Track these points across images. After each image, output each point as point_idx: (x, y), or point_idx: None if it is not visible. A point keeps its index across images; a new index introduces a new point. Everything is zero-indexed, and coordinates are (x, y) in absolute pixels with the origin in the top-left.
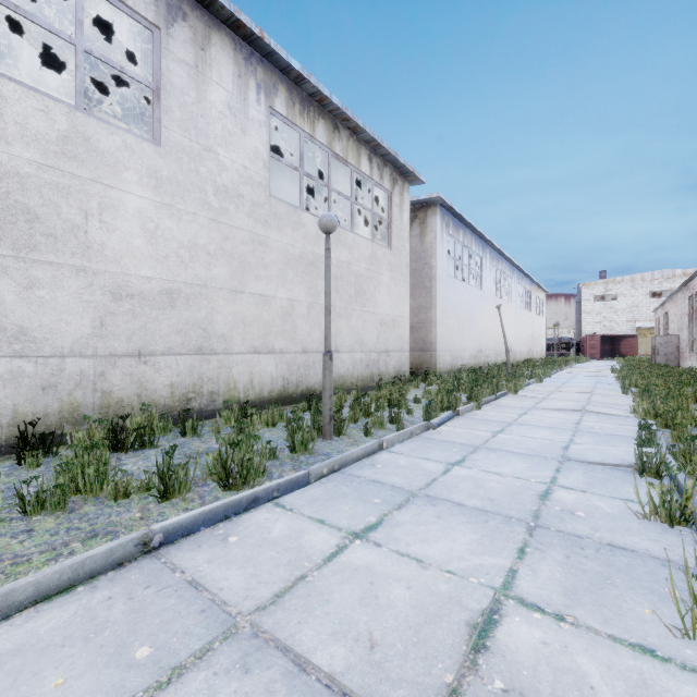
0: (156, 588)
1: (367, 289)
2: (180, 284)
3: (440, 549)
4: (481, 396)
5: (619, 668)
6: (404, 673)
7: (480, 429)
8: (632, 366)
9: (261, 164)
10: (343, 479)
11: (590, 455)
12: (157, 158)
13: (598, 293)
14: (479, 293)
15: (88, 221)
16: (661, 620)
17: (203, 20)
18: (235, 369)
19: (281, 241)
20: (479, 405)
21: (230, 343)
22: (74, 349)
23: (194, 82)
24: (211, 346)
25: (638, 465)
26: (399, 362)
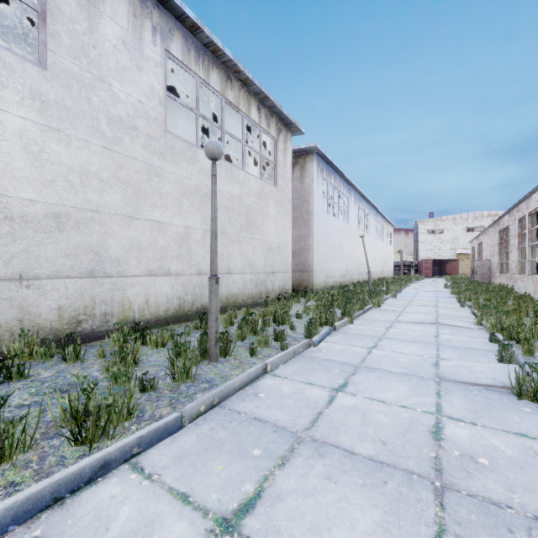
0: None
1: (256, 219)
2: (69, 209)
3: None
4: (353, 312)
5: None
6: None
7: (356, 345)
8: (459, 283)
9: (157, 101)
10: (222, 418)
11: (462, 374)
12: (42, 81)
13: (430, 228)
14: (346, 226)
15: None
16: None
17: None
18: (130, 291)
19: (177, 173)
20: (352, 320)
21: (124, 266)
22: None
23: (85, 12)
24: (104, 269)
25: (516, 389)
26: (283, 281)
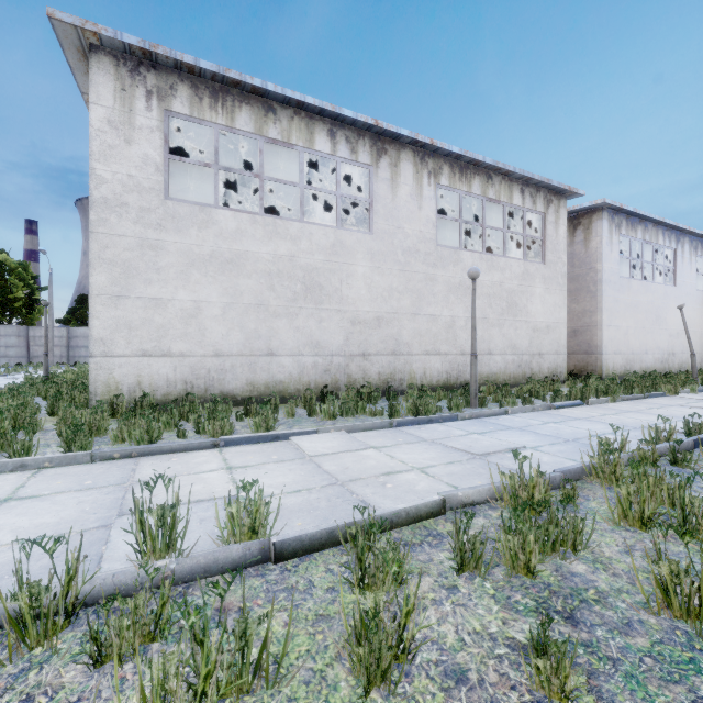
0: (398, 433)
1: (519, 301)
2: (383, 313)
3: (512, 439)
4: (623, 394)
5: (556, 460)
6: (478, 450)
7: (596, 412)
8: None
9: (431, 226)
10: (476, 421)
11: (666, 428)
12: (372, 242)
13: None
14: (670, 290)
15: (342, 285)
16: (585, 453)
17: (395, 148)
18: (414, 365)
19: (445, 275)
20: (614, 399)
21: (411, 348)
22: (336, 352)
23: (390, 189)
24: (400, 350)
25: (684, 429)
26: (553, 363)
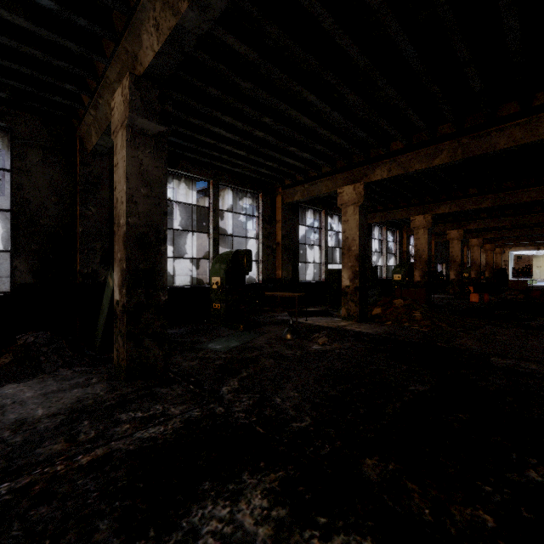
0: None
1: None
2: None
3: None
4: None
5: None
6: None
7: None
8: None
9: None
10: None
11: None
12: (3, 201)
13: None
14: None
15: None
16: None
17: None
18: None
19: None
20: None
21: None
22: None
23: None
24: None
25: None
26: (185, 281)
